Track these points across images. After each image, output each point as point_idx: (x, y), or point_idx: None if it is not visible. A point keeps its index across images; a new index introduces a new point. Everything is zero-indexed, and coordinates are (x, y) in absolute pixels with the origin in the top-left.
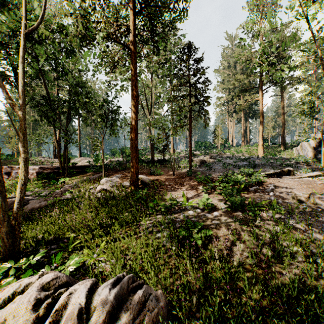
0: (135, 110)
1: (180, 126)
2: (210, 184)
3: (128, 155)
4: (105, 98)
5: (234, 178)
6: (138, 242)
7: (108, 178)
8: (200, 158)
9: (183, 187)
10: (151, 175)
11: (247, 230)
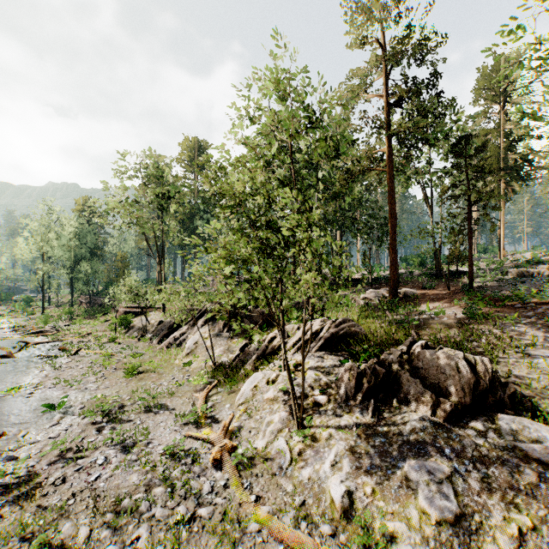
0: (393, 226)
1: (459, 231)
2: (464, 297)
3: (418, 265)
4: (372, 213)
5: (517, 294)
6: (369, 321)
7: (373, 290)
8: (521, 268)
9: (443, 300)
10: (422, 290)
11: (456, 328)
